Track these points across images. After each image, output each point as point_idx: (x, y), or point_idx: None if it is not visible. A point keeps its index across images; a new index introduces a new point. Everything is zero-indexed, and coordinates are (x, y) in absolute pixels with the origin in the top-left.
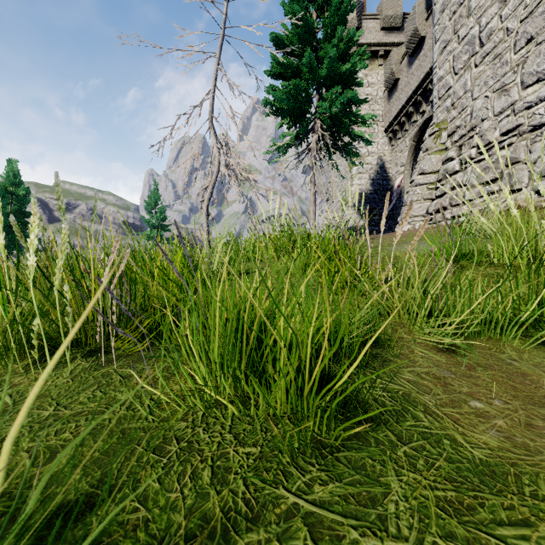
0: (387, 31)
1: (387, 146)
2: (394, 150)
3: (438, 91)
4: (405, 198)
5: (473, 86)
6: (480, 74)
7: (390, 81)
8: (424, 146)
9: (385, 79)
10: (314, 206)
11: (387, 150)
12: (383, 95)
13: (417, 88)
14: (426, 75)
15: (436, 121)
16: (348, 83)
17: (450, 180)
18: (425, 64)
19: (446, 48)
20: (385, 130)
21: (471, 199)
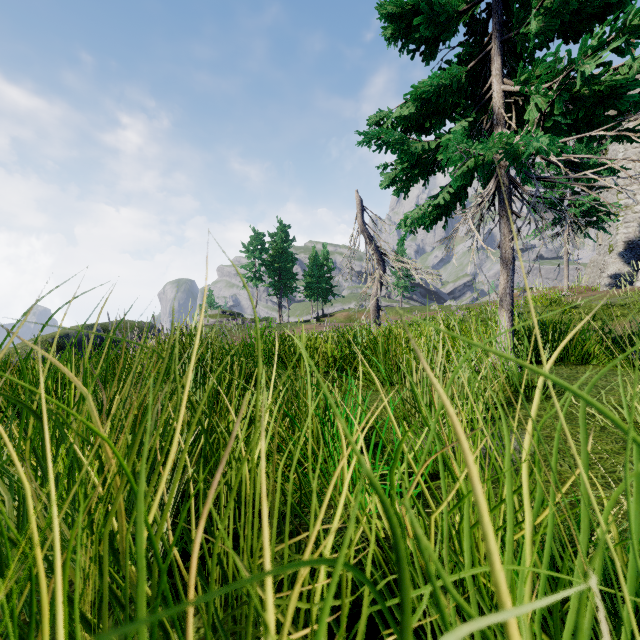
0: None
1: None
2: None
3: None
4: None
5: None
6: None
7: None
8: None
9: None
10: (567, 268)
11: None
12: None
13: None
14: None
15: None
16: None
17: None
18: None
19: None
20: None
21: None
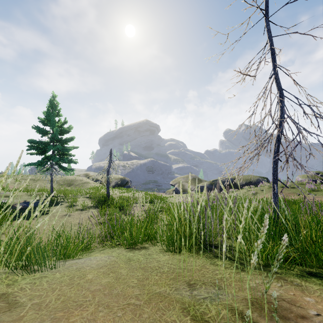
0: None
1: None
2: None
3: None
4: None
5: None
6: None
7: None
8: None
9: None
10: None
11: None
12: None
13: None
14: None
15: None
16: None
17: None
18: None
19: None
20: None
21: None
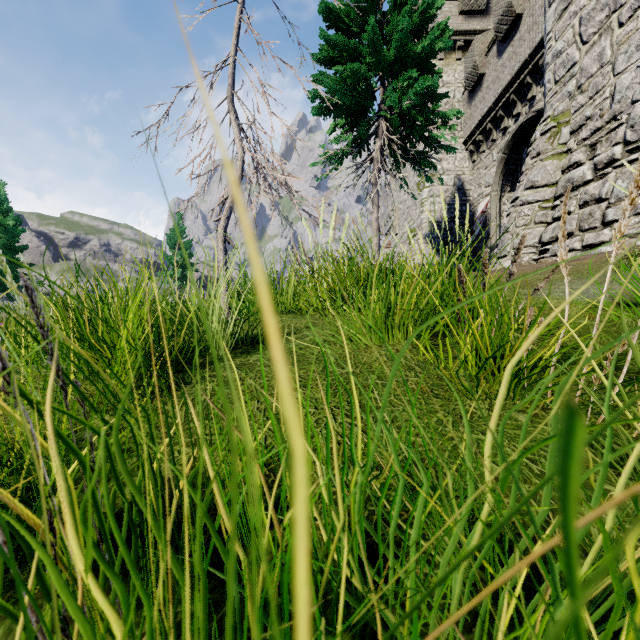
0: (467, 15)
1: (467, 162)
2: (476, 166)
3: (553, 72)
4: (506, 223)
5: (616, 55)
6: (629, 35)
7: (472, 77)
8: (534, 149)
9: (465, 76)
10: (378, 235)
11: (467, 167)
12: (462, 98)
13: (510, 84)
14: (523, 64)
15: (552, 113)
16: (423, 72)
17: (576, 195)
18: (521, 50)
19: (568, 9)
20: (464, 142)
21: (617, 219)
